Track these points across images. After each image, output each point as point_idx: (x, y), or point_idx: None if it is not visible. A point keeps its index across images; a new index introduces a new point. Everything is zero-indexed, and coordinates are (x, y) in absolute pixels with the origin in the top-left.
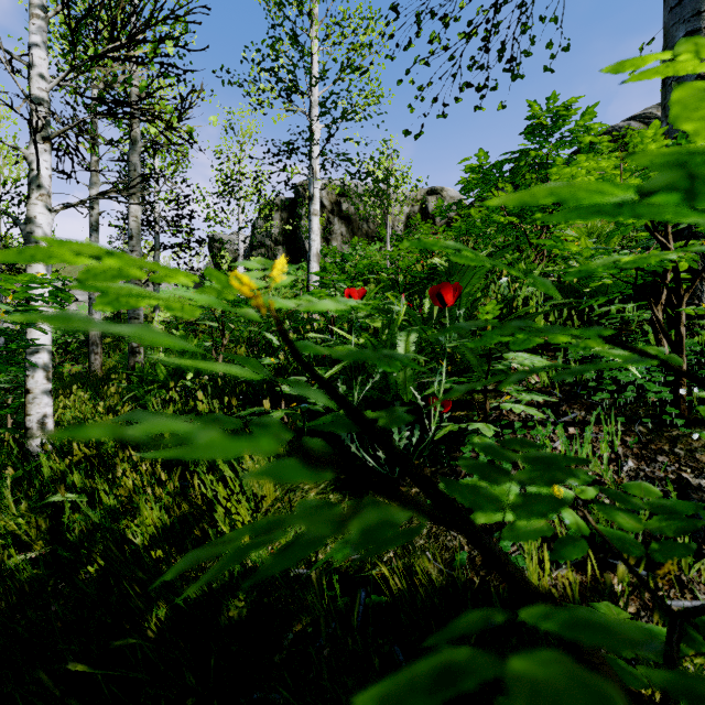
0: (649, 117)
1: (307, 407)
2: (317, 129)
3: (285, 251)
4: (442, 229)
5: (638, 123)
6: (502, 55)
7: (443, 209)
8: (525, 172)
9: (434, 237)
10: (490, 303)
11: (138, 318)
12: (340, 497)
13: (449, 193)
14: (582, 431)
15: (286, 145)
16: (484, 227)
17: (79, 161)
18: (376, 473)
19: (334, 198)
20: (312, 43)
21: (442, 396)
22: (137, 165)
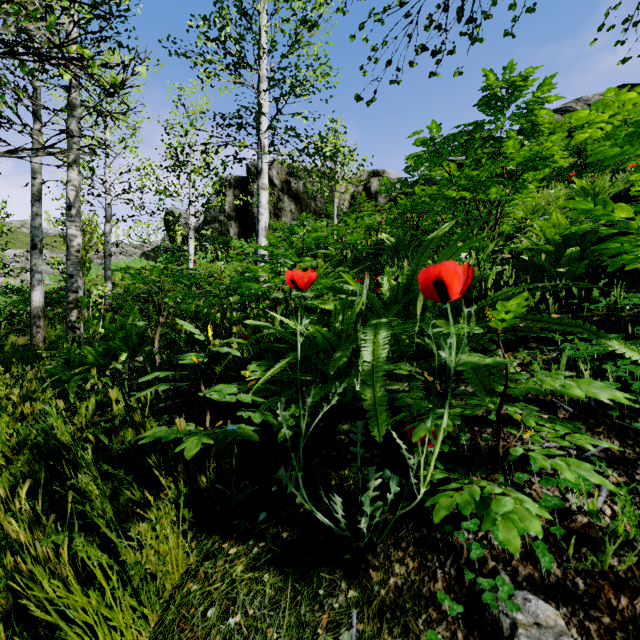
0: (569, 110)
1: (236, 432)
2: (266, 103)
3: (238, 226)
4: (387, 206)
5: (559, 116)
6: (462, 14)
7: (388, 187)
8: (479, 145)
9: (380, 214)
10: (518, 296)
11: (77, 292)
12: (280, 581)
13: (390, 175)
14: (630, 478)
15: (234, 117)
16: (433, 203)
17: (22, 130)
18: (332, 532)
19: (284, 178)
20: (260, 17)
21: (441, 445)
22: (76, 132)
